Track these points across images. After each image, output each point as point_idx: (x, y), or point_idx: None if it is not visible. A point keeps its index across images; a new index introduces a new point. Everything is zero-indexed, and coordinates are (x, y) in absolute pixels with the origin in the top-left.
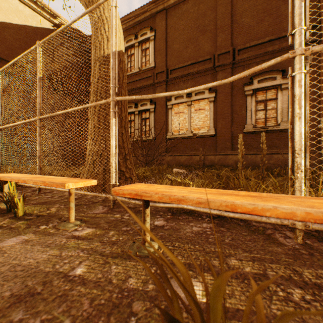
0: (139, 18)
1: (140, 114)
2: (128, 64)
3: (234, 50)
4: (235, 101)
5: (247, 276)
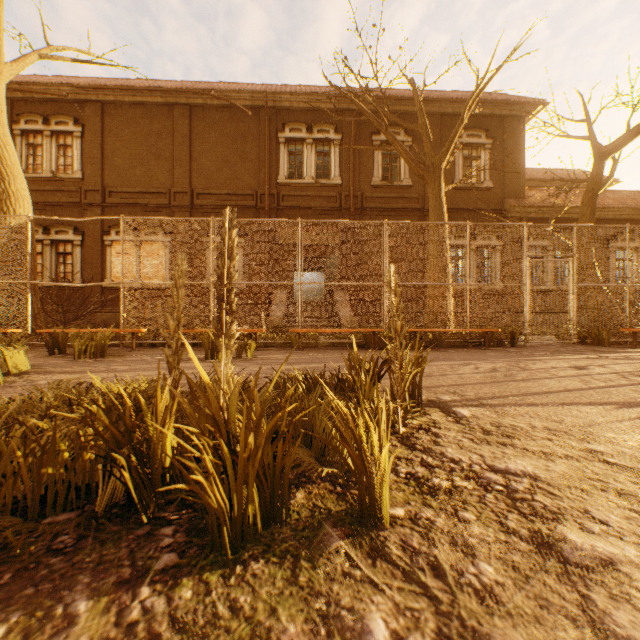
0: (53, 96)
1: (55, 245)
2: (30, 157)
3: (194, 192)
4: (196, 251)
5: None
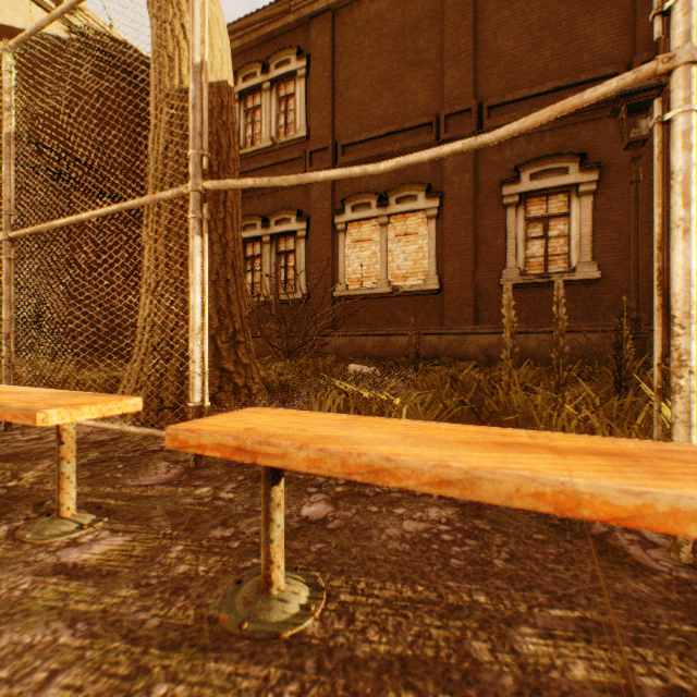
0: (272, 27)
1: (275, 242)
2: (247, 129)
3: (480, 108)
4: (483, 218)
5: None
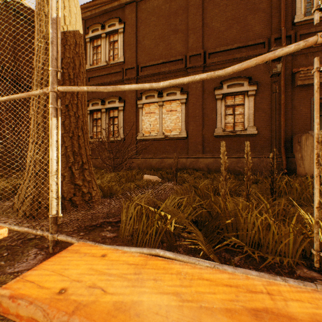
0: (106, 7)
1: (108, 112)
2: (94, 56)
3: (205, 53)
4: (206, 104)
5: None
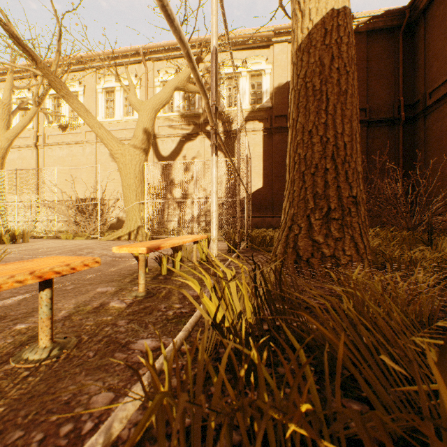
0: None
1: None
2: None
3: None
4: None
5: None
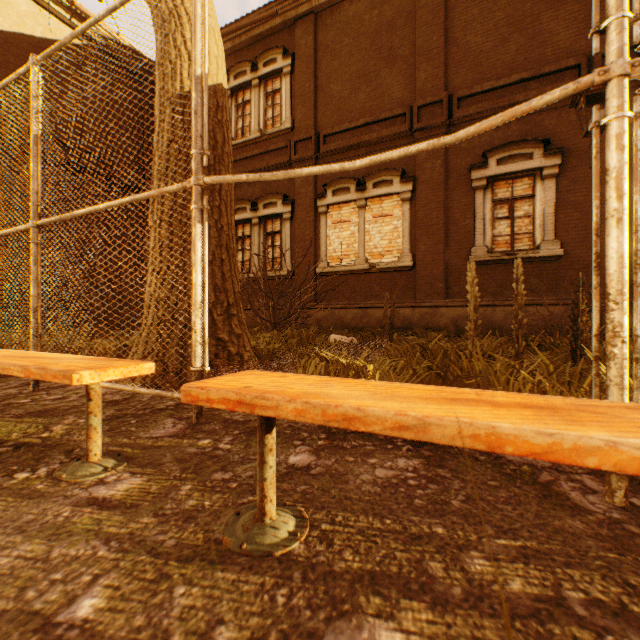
0: (261, 30)
1: (263, 224)
2: (238, 122)
3: (451, 99)
4: (454, 200)
5: (519, 607)
